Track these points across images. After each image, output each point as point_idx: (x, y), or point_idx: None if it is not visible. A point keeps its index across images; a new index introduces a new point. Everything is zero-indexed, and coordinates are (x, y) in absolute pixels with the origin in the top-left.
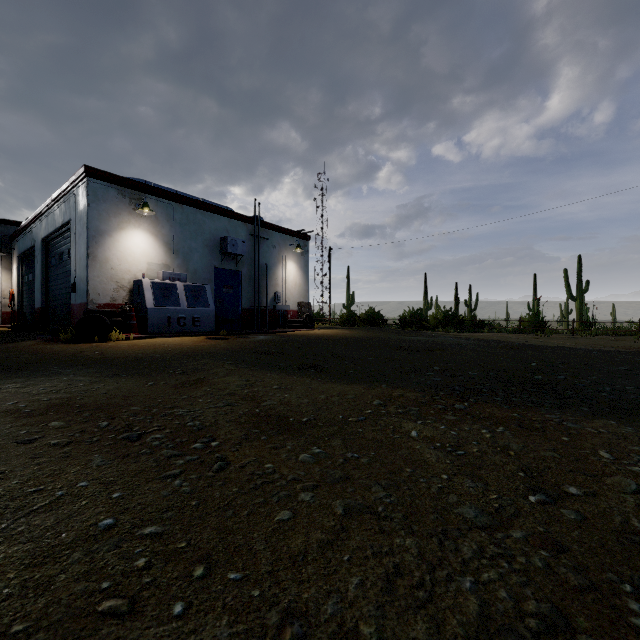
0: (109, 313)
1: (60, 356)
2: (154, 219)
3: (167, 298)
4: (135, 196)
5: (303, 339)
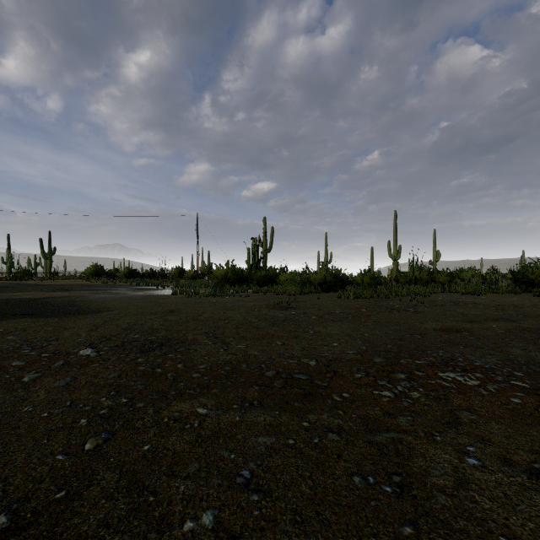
0: None
1: None
2: None
3: None
4: None
5: None
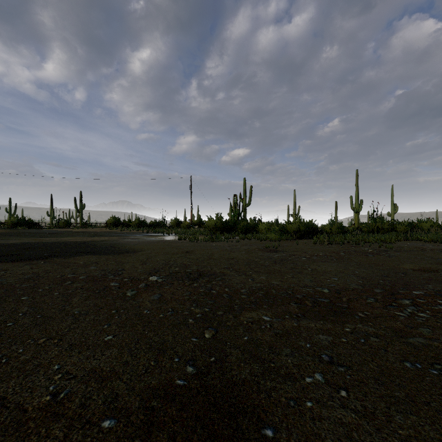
0: None
1: None
2: None
3: None
4: None
5: None
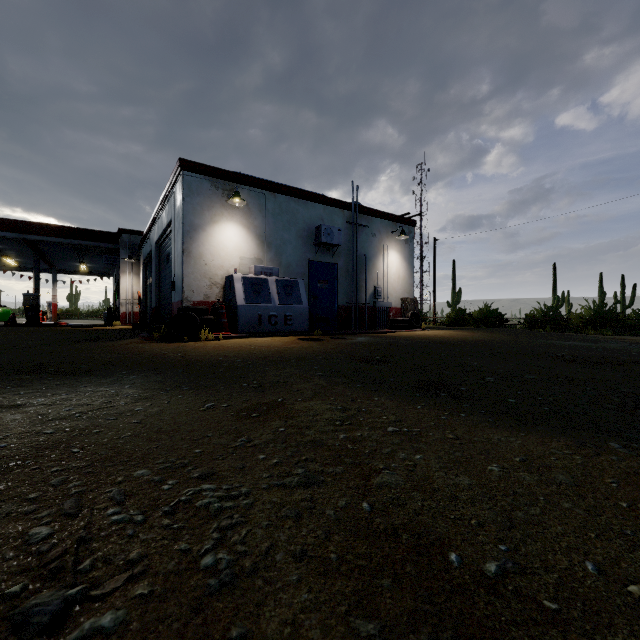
0: (200, 311)
1: (141, 357)
2: (246, 210)
3: (258, 294)
4: (228, 187)
5: (412, 342)
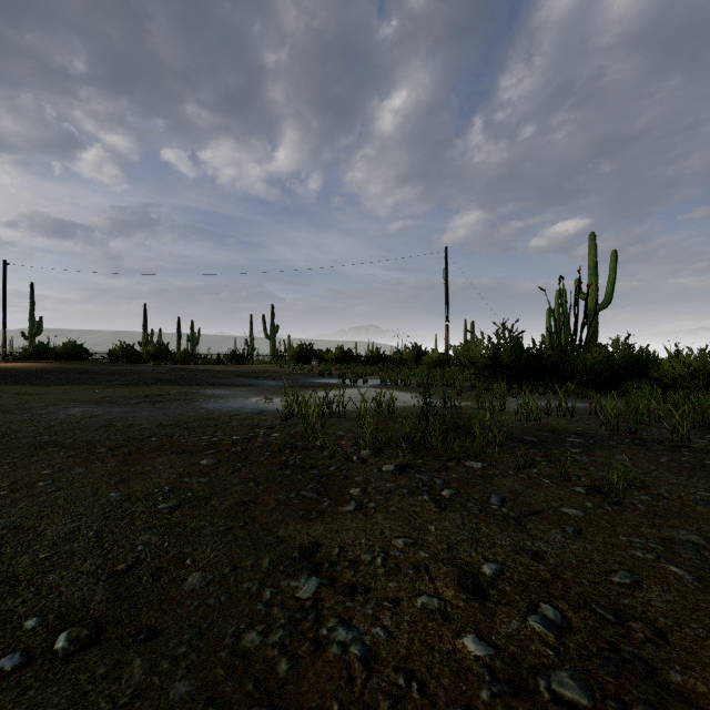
0: None
1: None
2: None
3: None
4: None
5: None
